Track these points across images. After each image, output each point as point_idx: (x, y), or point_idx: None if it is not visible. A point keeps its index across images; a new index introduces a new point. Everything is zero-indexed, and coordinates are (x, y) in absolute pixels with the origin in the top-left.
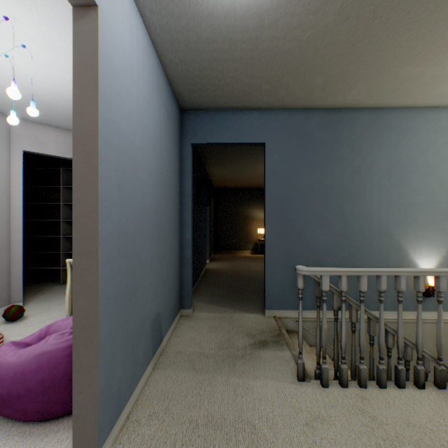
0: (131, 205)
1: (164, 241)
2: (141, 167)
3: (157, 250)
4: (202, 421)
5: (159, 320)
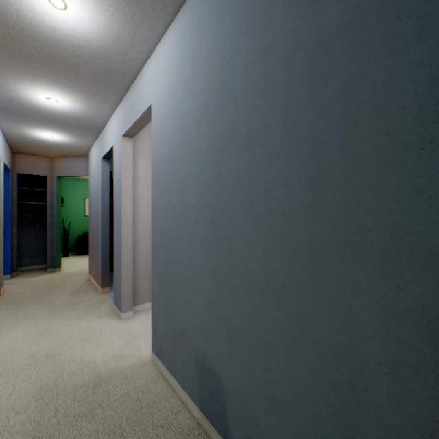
0: (171, 208)
1: (236, 260)
2: (181, 166)
3: (213, 268)
4: (97, 409)
5: (218, 385)
